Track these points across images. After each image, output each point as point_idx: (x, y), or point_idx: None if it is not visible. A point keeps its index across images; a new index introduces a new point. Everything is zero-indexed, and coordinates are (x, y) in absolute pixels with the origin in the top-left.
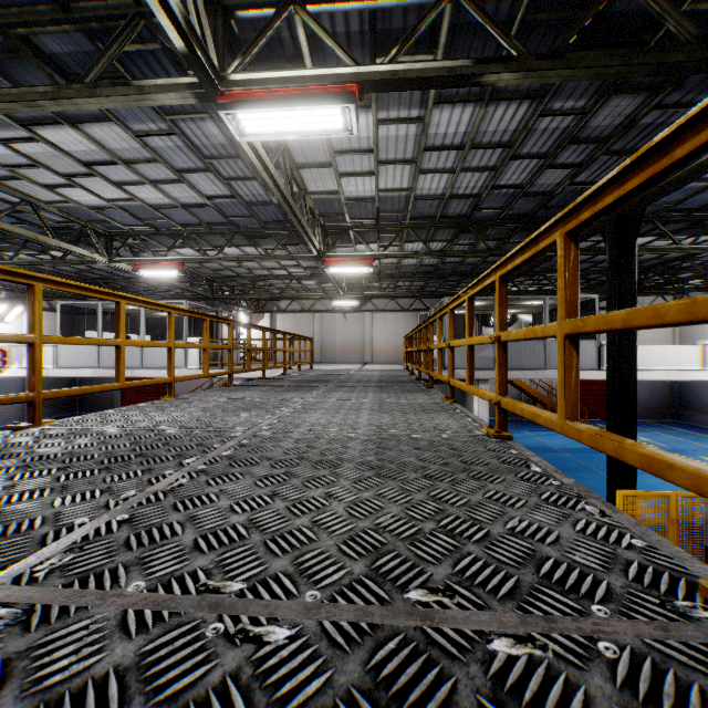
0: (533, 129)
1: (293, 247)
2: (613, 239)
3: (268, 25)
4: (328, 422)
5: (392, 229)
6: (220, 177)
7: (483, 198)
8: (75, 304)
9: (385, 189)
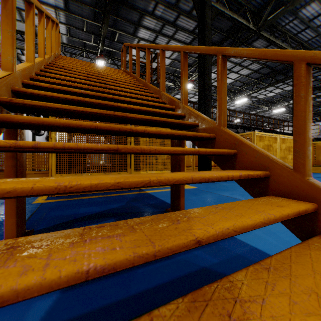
0: None
1: (269, 107)
2: None
3: (238, 92)
4: None
5: None
6: None
7: None
8: None
9: (278, 92)
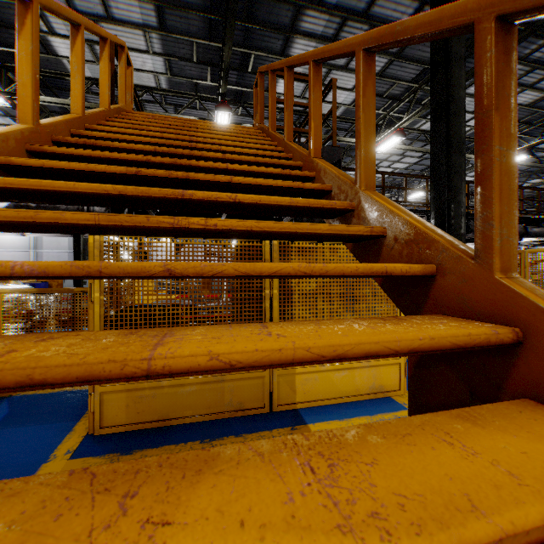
0: None
1: None
2: None
3: None
4: None
5: None
6: None
7: None
8: None
9: None
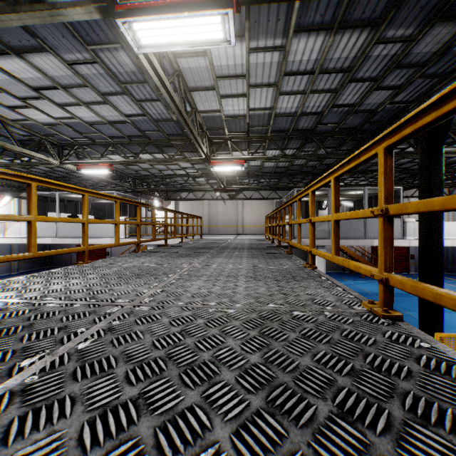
0: (368, 56)
1: (189, 154)
2: (424, 142)
3: None
4: (207, 291)
5: (257, 140)
6: (134, 99)
7: (325, 115)
8: (41, 194)
9: (254, 108)
